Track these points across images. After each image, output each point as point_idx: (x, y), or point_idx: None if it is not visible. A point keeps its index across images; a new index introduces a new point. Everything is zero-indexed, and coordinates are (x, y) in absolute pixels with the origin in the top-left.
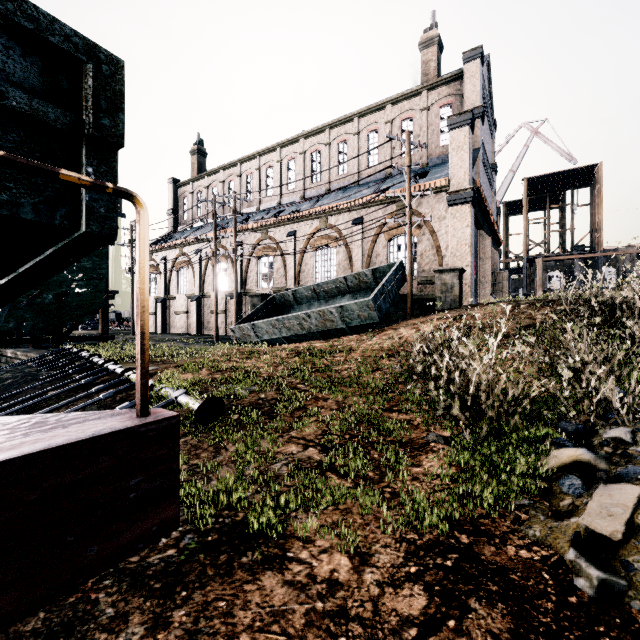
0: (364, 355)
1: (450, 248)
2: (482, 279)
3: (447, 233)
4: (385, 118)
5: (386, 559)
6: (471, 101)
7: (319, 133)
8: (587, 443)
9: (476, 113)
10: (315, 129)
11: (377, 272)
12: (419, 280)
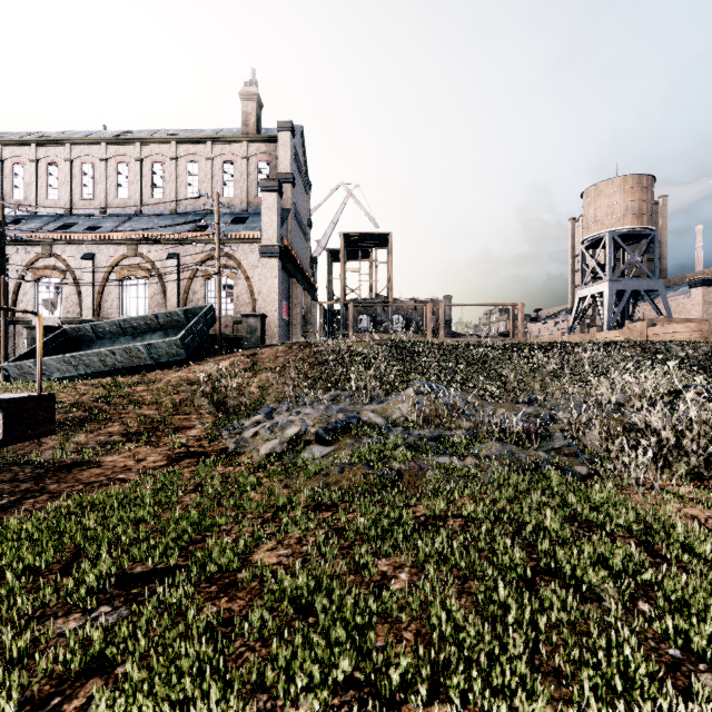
0: (167, 385)
1: (262, 294)
2: (294, 321)
3: (260, 280)
4: (206, 153)
5: (153, 459)
6: (284, 166)
7: (127, 144)
8: (271, 415)
9: (288, 178)
10: (122, 138)
11: (189, 312)
12: (235, 320)
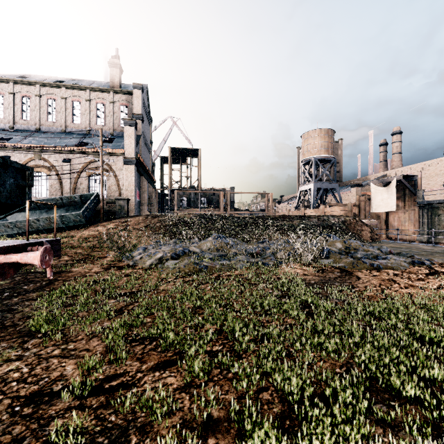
0: (80, 238)
1: (125, 186)
2: (143, 201)
3: (123, 178)
4: (86, 97)
5: (96, 269)
6: (137, 110)
7: (30, 85)
8: (145, 250)
9: (139, 117)
10: (26, 80)
11: (83, 197)
12: (108, 201)
